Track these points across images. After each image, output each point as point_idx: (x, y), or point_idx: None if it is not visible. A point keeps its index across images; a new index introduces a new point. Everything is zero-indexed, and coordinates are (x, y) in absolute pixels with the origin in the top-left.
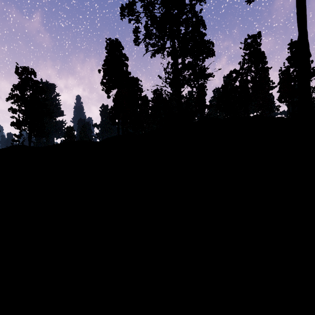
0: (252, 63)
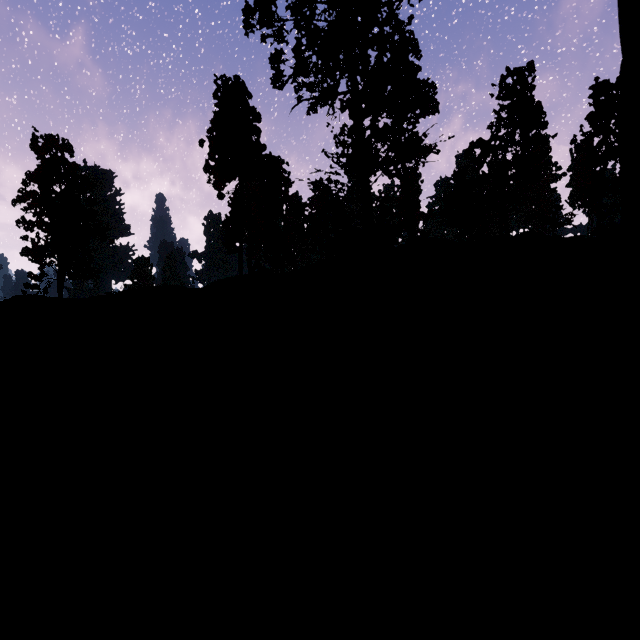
0: (517, 127)
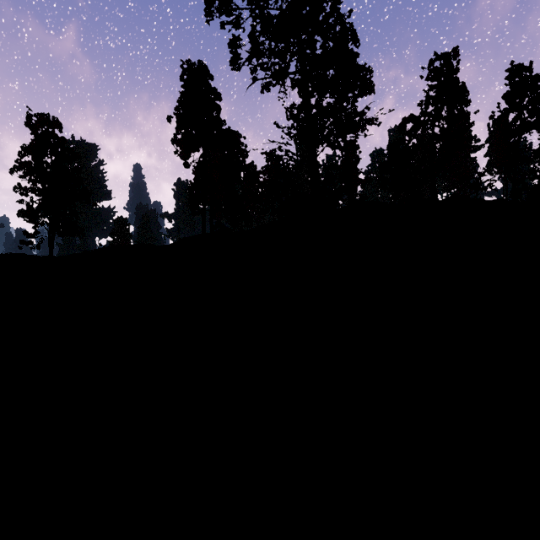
0: (444, 104)
